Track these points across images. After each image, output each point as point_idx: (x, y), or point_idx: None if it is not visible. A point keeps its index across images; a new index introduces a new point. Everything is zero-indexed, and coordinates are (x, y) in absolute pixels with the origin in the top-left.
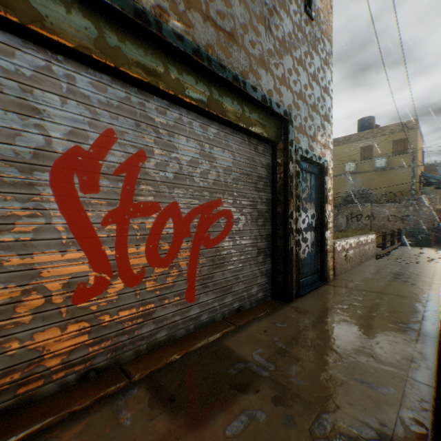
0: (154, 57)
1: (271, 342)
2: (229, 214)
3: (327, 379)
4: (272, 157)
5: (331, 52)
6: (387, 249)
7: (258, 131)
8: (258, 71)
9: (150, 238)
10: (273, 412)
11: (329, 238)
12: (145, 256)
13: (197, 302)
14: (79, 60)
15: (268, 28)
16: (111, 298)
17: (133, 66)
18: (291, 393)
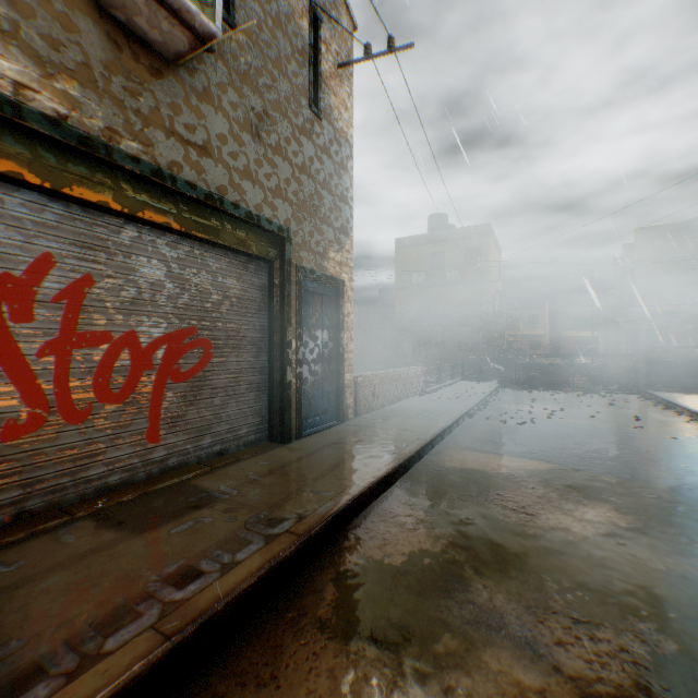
0: (105, 177)
1: (244, 476)
2: (208, 344)
3: (283, 493)
4: (269, 277)
5: (350, 153)
6: (441, 385)
7: (246, 249)
8: (242, 184)
9: (100, 371)
10: (220, 517)
11: (347, 370)
12: (93, 391)
13: (163, 443)
14: (10, 180)
15: (256, 135)
16: (50, 436)
17: (78, 187)
18: (243, 505)
